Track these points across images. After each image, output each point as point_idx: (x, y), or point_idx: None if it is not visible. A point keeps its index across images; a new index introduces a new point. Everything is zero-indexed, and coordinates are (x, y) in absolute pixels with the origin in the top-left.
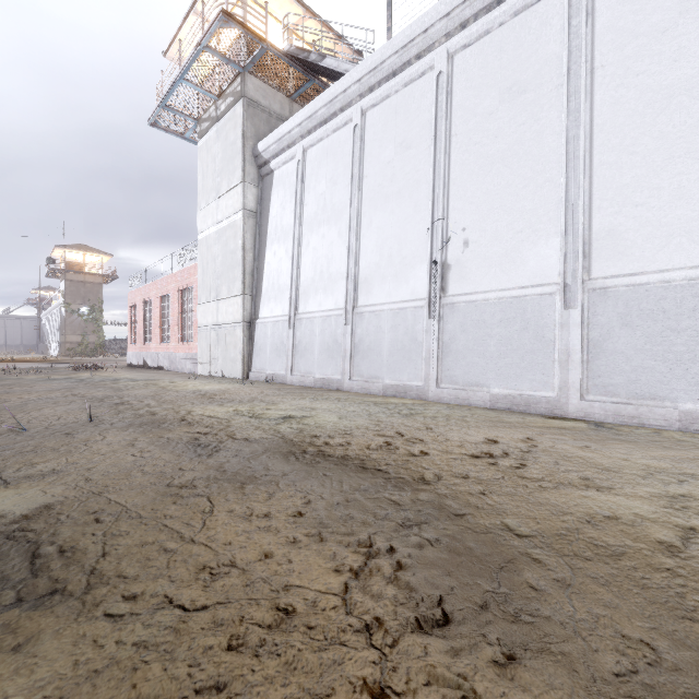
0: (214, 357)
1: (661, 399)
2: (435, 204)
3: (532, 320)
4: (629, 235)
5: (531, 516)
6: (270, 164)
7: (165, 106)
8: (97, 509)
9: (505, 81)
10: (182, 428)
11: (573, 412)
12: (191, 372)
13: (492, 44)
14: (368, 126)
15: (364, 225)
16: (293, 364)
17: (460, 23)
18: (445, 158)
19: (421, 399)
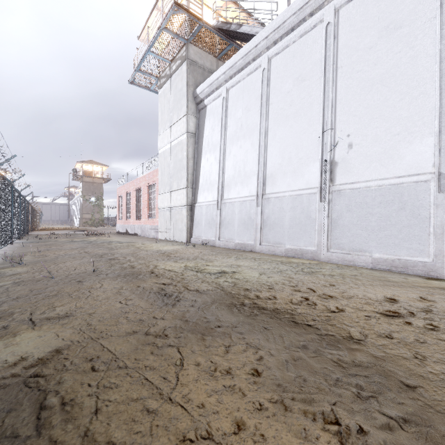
0: (168, 228)
1: None
2: (324, 119)
3: (408, 202)
4: None
5: None
6: (204, 101)
7: (139, 70)
8: (93, 356)
9: (382, 22)
10: (152, 280)
11: None
12: (154, 237)
13: None
14: (273, 68)
15: (270, 137)
16: (220, 233)
17: None
18: (332, 85)
19: (314, 259)
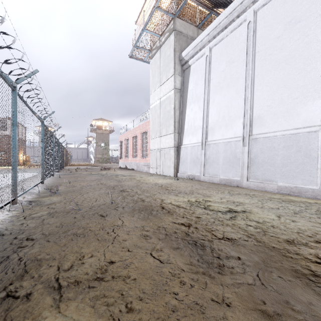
0: (158, 165)
1: None
2: None
3: None
4: None
5: None
6: (188, 62)
7: (136, 46)
8: None
9: None
10: (168, 218)
11: None
12: (147, 172)
13: None
14: (259, 19)
15: (256, 83)
16: (204, 169)
17: None
18: None
19: (317, 198)
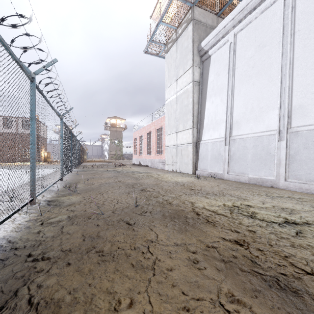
0: (175, 162)
1: None
2: None
3: None
4: None
5: None
6: (208, 52)
7: (151, 40)
8: None
9: None
10: (211, 230)
11: None
12: (162, 169)
13: None
14: None
15: (297, 67)
16: (228, 167)
17: None
18: None
19: None
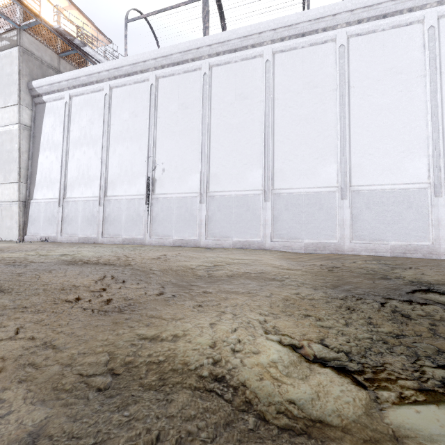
0: None
1: (228, 237)
2: (149, 149)
3: (189, 207)
4: (221, 176)
5: (160, 267)
6: (42, 97)
7: None
8: None
9: (180, 100)
10: None
11: (203, 244)
12: None
13: (175, 81)
14: (114, 96)
15: (111, 151)
16: (62, 229)
17: (161, 65)
18: (154, 127)
19: (142, 244)
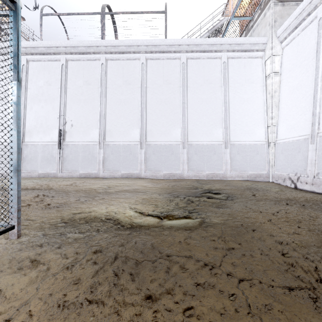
0: None
1: (118, 171)
2: (61, 109)
3: (91, 151)
4: (113, 132)
5: (74, 189)
6: None
7: None
8: None
9: (84, 78)
10: None
11: (101, 176)
12: None
13: (81, 64)
14: (30, 68)
15: (28, 108)
16: None
17: (70, 52)
18: (65, 95)
19: (55, 177)
